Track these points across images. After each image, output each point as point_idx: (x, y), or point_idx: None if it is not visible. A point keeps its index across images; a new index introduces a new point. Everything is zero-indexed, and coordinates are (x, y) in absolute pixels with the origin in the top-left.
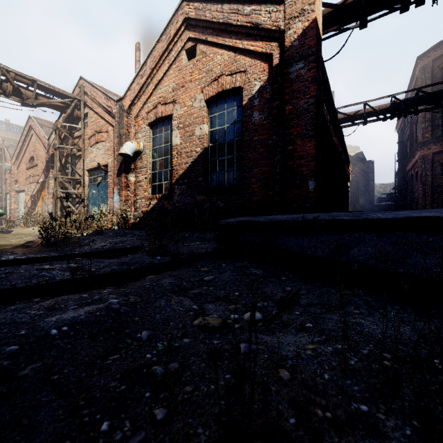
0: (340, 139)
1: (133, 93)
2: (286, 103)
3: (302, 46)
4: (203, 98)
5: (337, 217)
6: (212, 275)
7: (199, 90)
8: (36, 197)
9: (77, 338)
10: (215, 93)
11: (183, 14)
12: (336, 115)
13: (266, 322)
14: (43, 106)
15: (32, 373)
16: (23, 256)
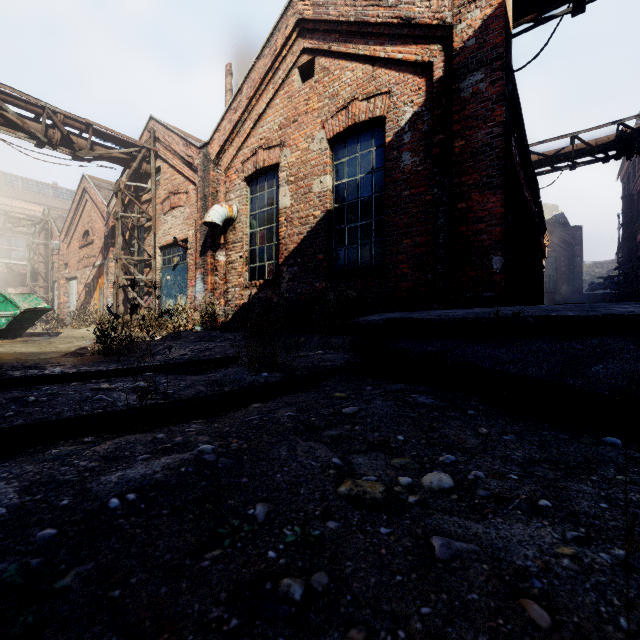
0: (534, 193)
1: (223, 135)
2: (455, 137)
3: (482, 47)
4: (325, 137)
5: (555, 312)
6: (353, 404)
7: (319, 125)
8: (91, 286)
9: (150, 514)
10: (343, 128)
11: (294, 15)
12: (529, 155)
13: (462, 493)
14: (100, 159)
15: (77, 583)
16: (74, 369)
